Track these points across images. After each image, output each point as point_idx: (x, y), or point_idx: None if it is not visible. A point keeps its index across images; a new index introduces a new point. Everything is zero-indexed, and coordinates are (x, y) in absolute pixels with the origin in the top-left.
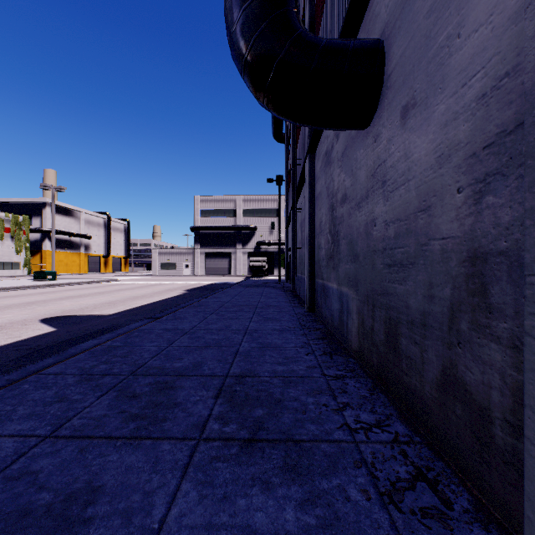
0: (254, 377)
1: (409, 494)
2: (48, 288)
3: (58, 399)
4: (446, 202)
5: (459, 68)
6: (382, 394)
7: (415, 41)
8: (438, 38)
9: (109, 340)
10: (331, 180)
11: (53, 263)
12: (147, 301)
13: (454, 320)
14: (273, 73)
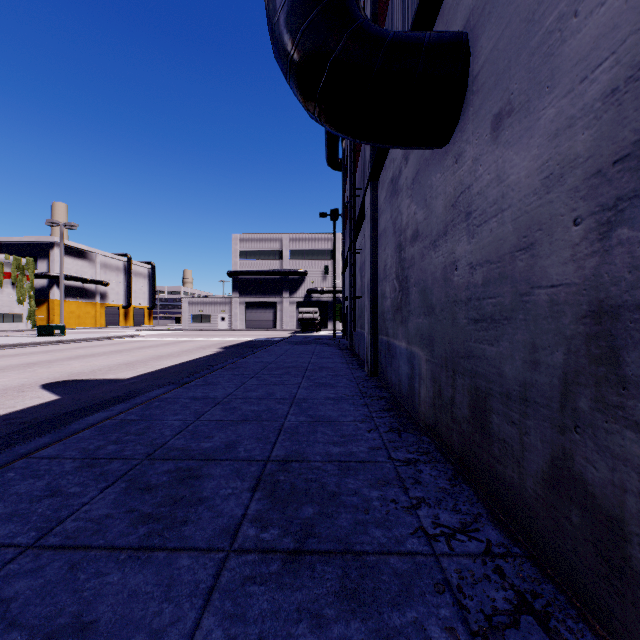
0: (302, 462)
1: (511, 634)
2: (54, 346)
3: (50, 493)
4: (557, 238)
5: (576, 57)
6: (466, 486)
7: (512, 28)
8: (545, 20)
9: (122, 412)
10: (398, 214)
11: (61, 315)
12: (174, 361)
13: (568, 396)
14: (327, 75)
